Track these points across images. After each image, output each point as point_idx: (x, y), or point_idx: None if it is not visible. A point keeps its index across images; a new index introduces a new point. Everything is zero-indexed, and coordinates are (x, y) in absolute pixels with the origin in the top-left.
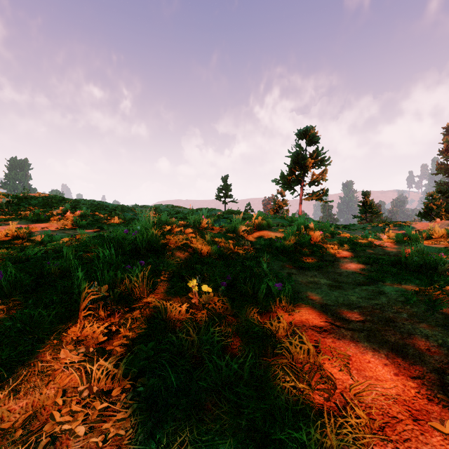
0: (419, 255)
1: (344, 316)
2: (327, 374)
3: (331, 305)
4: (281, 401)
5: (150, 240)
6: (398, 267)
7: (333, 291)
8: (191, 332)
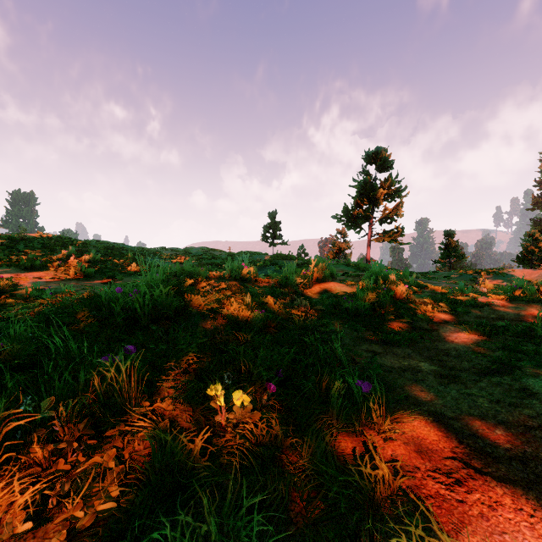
0: None
1: (482, 446)
2: None
3: (452, 418)
4: None
5: (158, 303)
6: (530, 341)
7: (446, 387)
8: (206, 509)
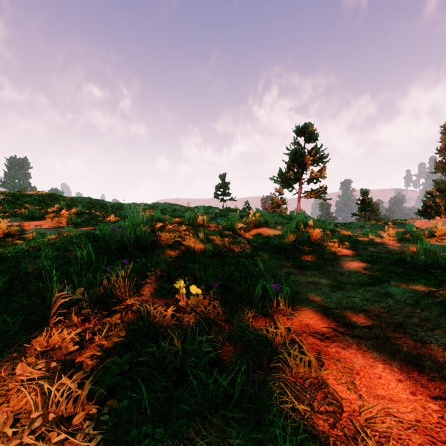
0: (425, 253)
1: (348, 321)
2: (332, 392)
3: (333, 308)
4: (278, 430)
5: (138, 237)
6: (403, 266)
7: (335, 292)
8: (175, 342)
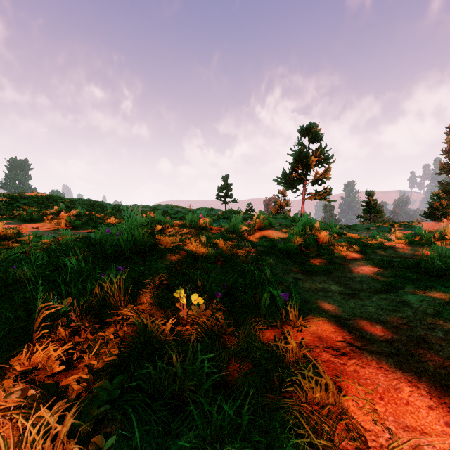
0: (440, 257)
1: (364, 334)
2: (354, 422)
3: (347, 319)
4: None
5: (136, 241)
6: (417, 271)
7: (347, 300)
8: (174, 361)
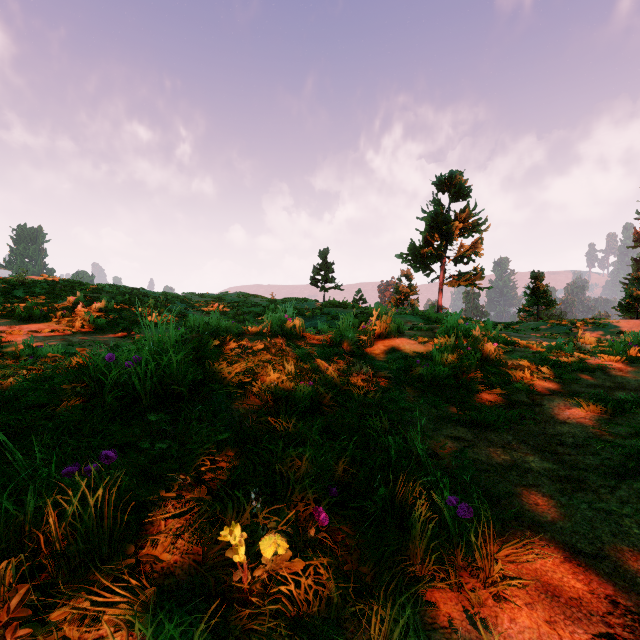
0: None
1: None
2: None
3: (591, 555)
4: None
5: (165, 375)
6: None
7: (571, 498)
8: None
